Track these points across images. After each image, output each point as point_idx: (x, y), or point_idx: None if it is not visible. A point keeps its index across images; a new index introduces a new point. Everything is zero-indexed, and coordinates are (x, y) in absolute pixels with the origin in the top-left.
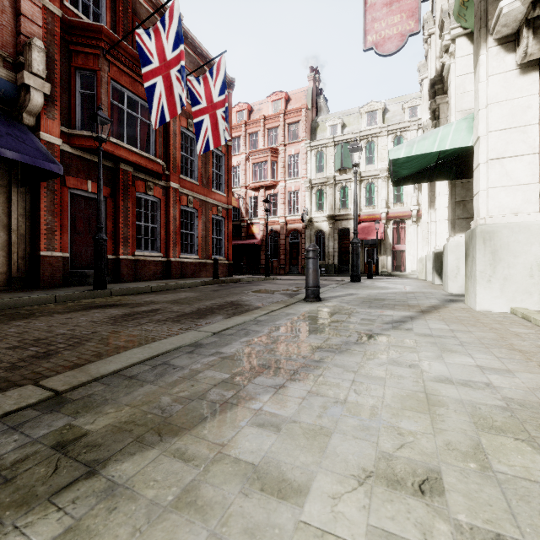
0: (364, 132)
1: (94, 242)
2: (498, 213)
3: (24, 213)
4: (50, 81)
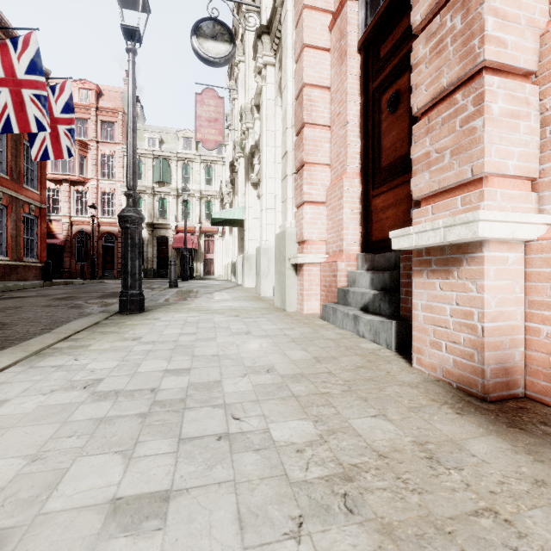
0: (182, 154)
1: None
2: (252, 250)
3: None
4: None
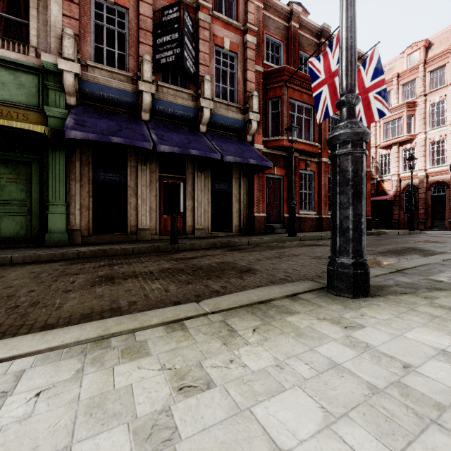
0: None
1: (289, 206)
2: None
3: (246, 192)
4: (258, 113)
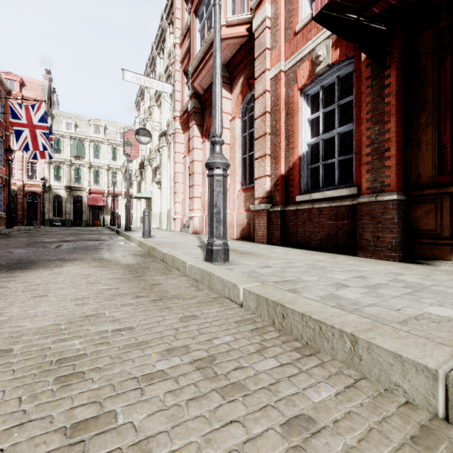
0: (93, 137)
1: (9, 207)
2: (155, 211)
3: None
4: None
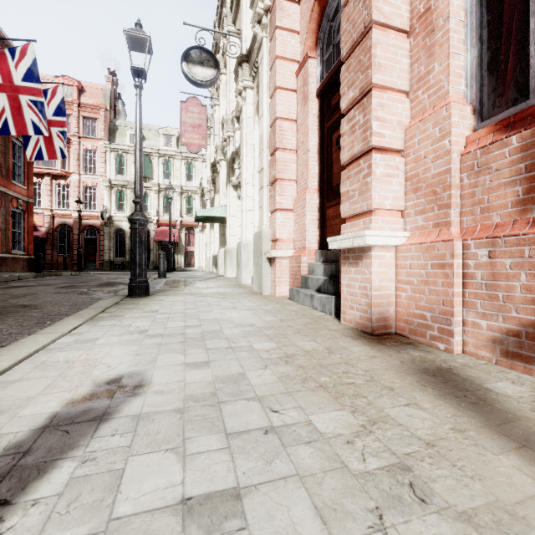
0: (163, 151)
1: None
2: (232, 244)
3: None
4: None
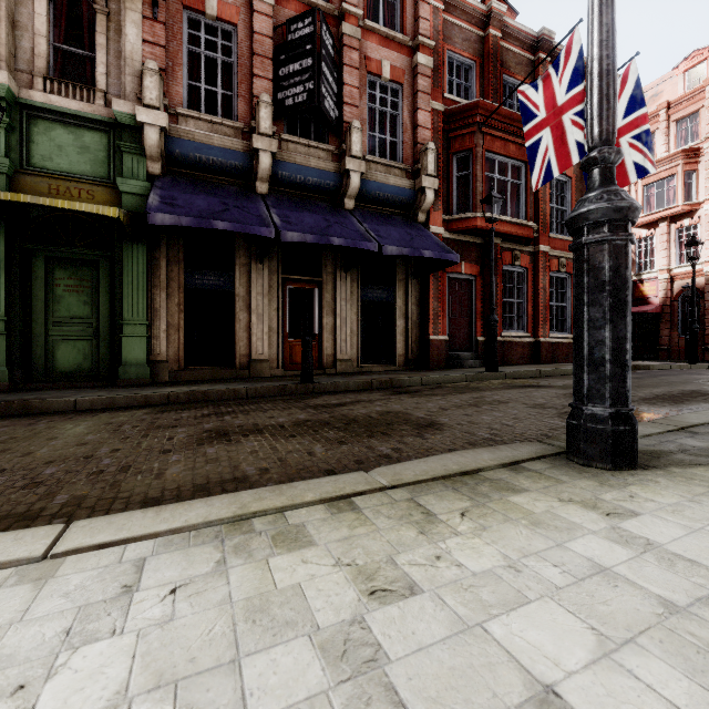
0: None
1: (487, 324)
2: None
3: (416, 301)
4: (435, 176)
